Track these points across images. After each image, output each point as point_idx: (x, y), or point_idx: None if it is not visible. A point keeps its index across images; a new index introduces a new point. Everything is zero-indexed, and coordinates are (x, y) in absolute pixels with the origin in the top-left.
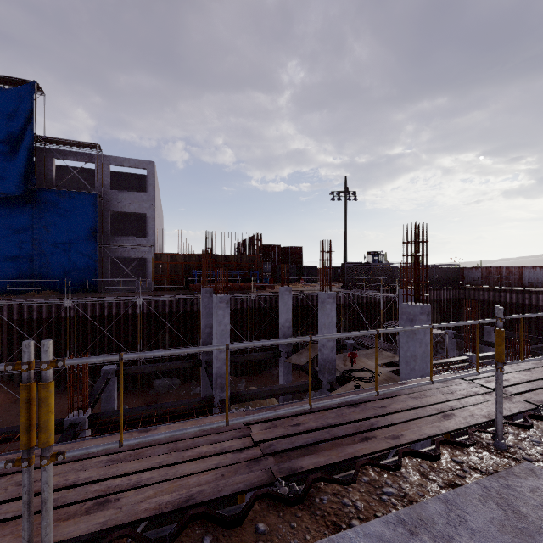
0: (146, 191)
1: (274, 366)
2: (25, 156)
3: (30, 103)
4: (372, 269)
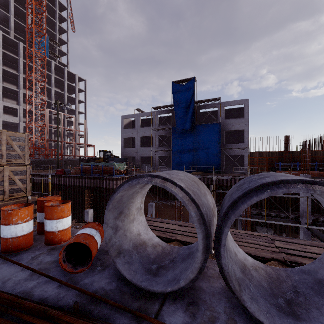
0: (240, 116)
1: None
2: (191, 111)
3: (193, 87)
4: None
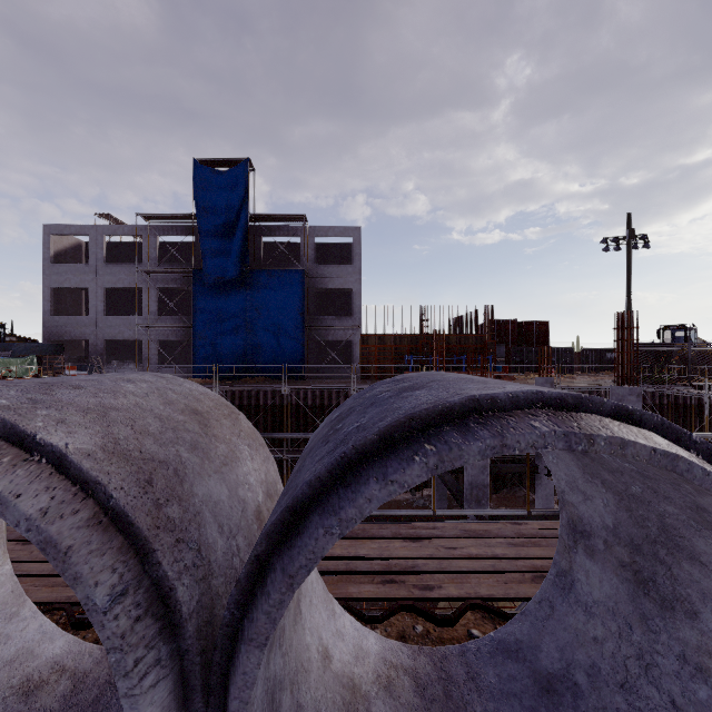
0: (348, 262)
1: (519, 485)
2: (240, 237)
3: (244, 182)
4: (677, 352)
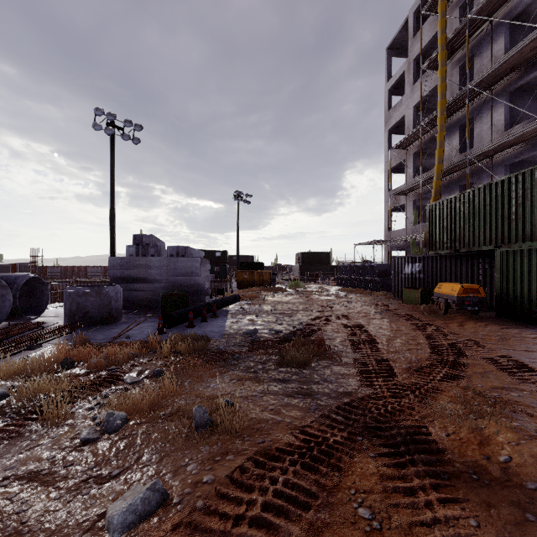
0: None
1: None
2: None
3: None
4: None
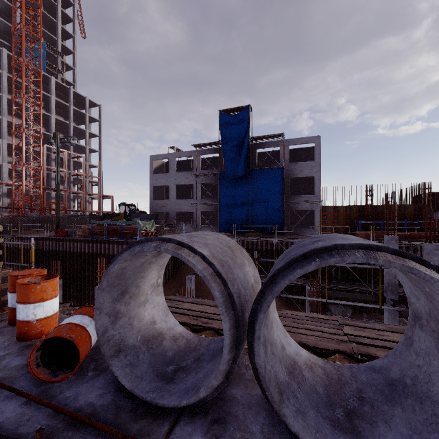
0: (309, 159)
1: None
2: (245, 151)
3: (247, 119)
4: None
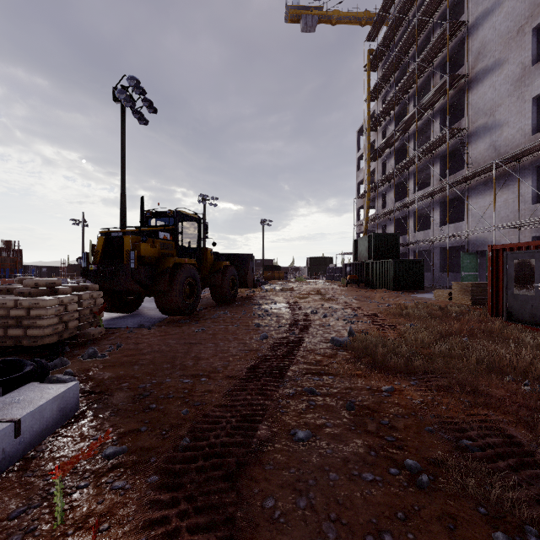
0: None
1: None
2: None
3: None
4: None
